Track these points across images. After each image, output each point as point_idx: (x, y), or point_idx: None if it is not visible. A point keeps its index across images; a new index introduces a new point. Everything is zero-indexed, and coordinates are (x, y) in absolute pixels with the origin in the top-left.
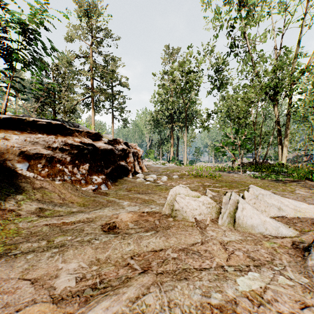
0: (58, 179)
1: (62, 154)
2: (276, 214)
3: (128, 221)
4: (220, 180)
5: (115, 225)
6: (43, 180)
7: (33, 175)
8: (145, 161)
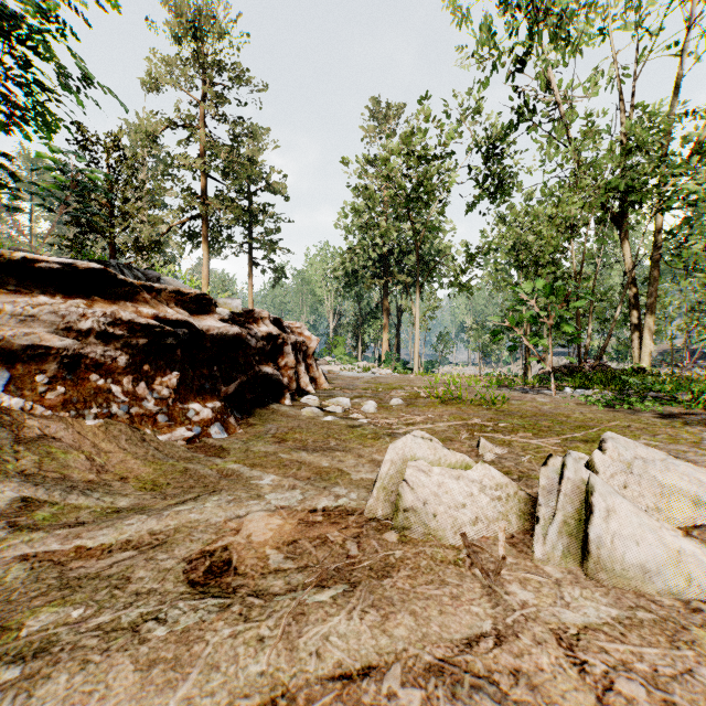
0: (92, 414)
1: (105, 347)
2: (689, 519)
3: (269, 544)
4: (505, 412)
5: (229, 558)
6: (52, 418)
7: (21, 405)
8: (324, 362)
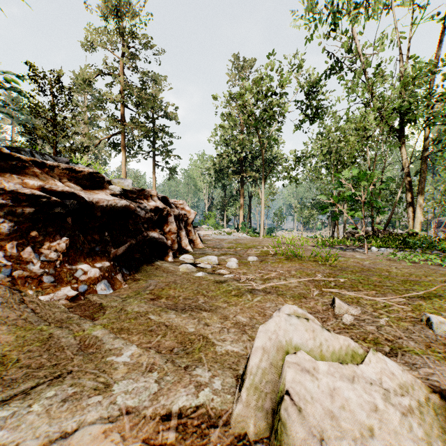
0: None
1: None
2: None
3: None
4: (338, 267)
5: None
6: None
7: None
8: (201, 229)
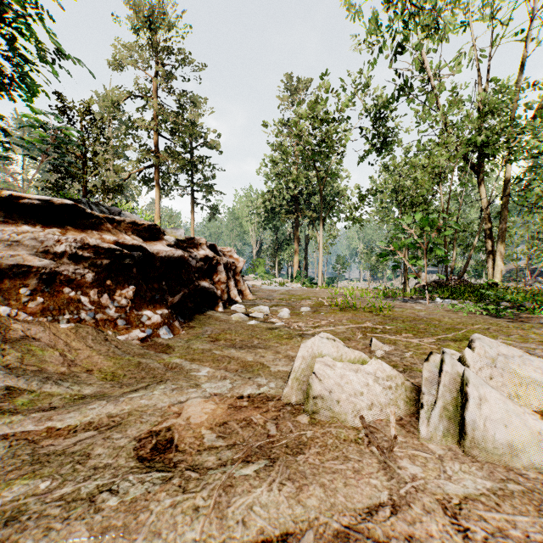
0: (65, 319)
1: (76, 266)
2: (542, 404)
3: (204, 425)
4: (391, 317)
5: (171, 437)
6: (32, 322)
7: (8, 312)
8: (249, 279)
